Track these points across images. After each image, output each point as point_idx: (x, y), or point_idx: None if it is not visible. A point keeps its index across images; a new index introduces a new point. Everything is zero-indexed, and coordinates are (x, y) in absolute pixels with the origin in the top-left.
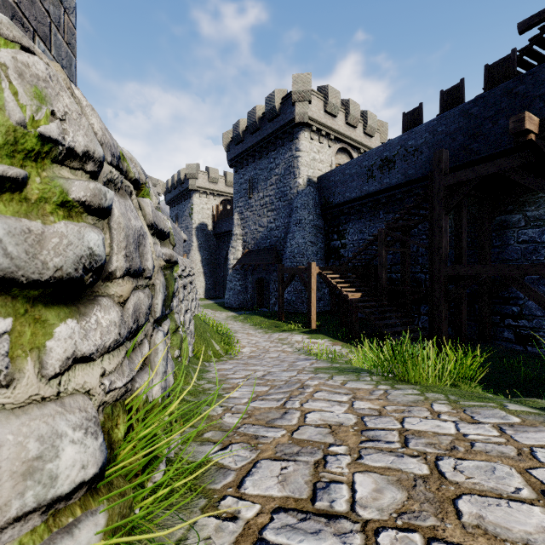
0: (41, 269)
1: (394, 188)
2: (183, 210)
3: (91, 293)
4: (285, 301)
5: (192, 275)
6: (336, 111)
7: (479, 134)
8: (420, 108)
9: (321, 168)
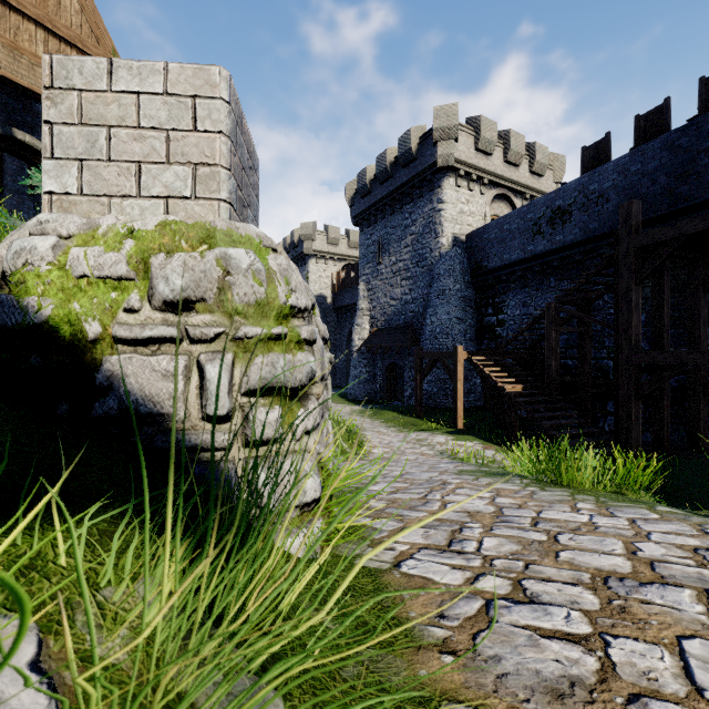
0: (295, 381)
1: (570, 247)
2: None
3: (305, 393)
4: (424, 394)
5: None
6: (492, 148)
7: (690, 173)
8: (606, 140)
9: (471, 222)
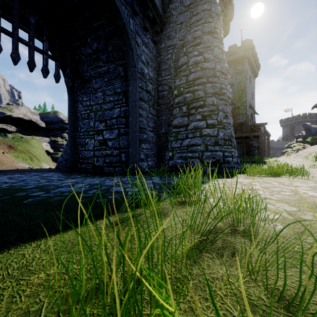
0: None
1: None
2: None
3: None
4: None
5: None
6: None
7: None
8: None
9: None
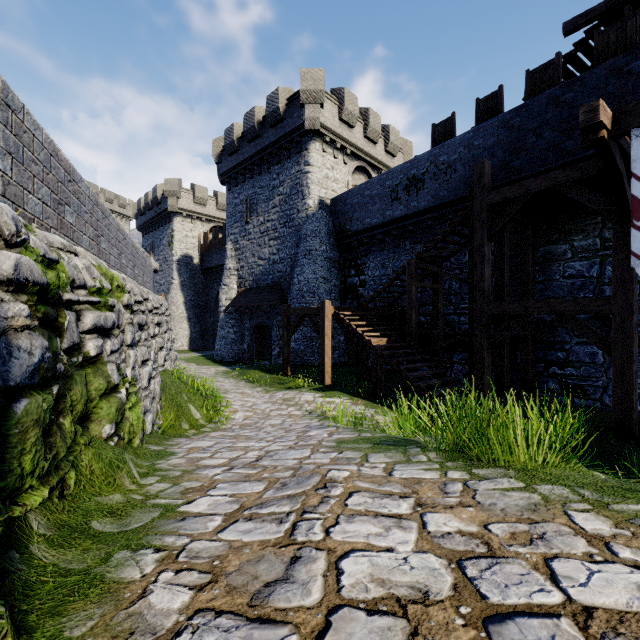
0: None
1: (423, 213)
2: (160, 238)
3: None
4: (292, 352)
5: (160, 314)
6: (354, 121)
7: (522, 149)
8: (452, 119)
9: (335, 188)
